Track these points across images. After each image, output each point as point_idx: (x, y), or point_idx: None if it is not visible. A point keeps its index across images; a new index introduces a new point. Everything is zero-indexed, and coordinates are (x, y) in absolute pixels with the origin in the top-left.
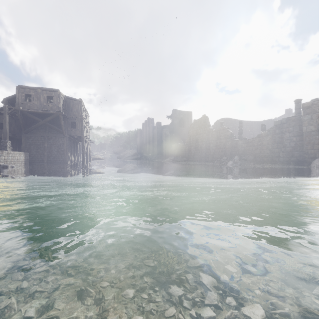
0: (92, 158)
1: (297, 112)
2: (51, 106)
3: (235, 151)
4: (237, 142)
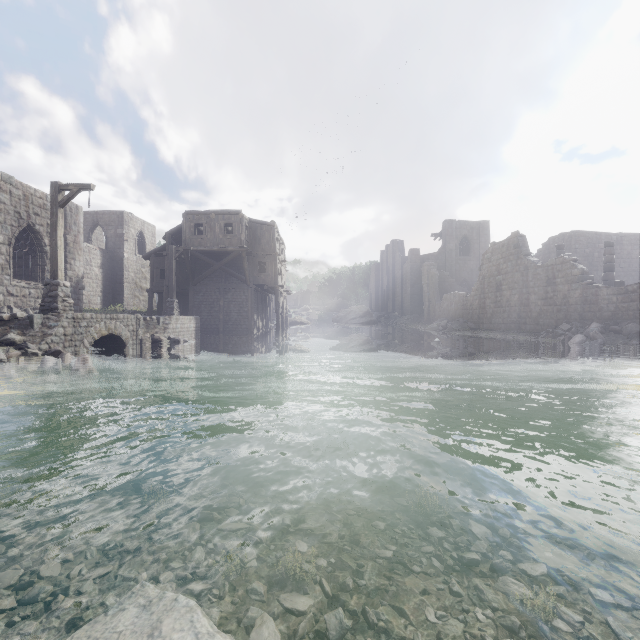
0: (289, 322)
1: None
2: (229, 239)
3: (592, 311)
4: (596, 291)
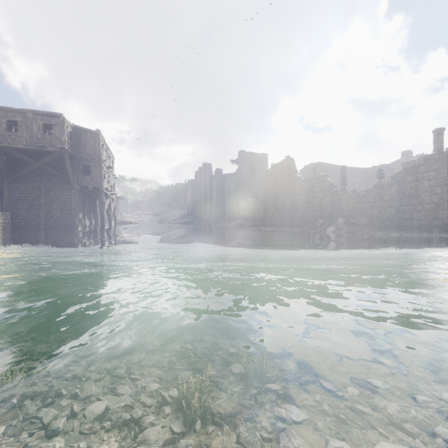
0: (119, 222)
1: (438, 148)
2: (49, 140)
3: (337, 210)
4: (340, 196)
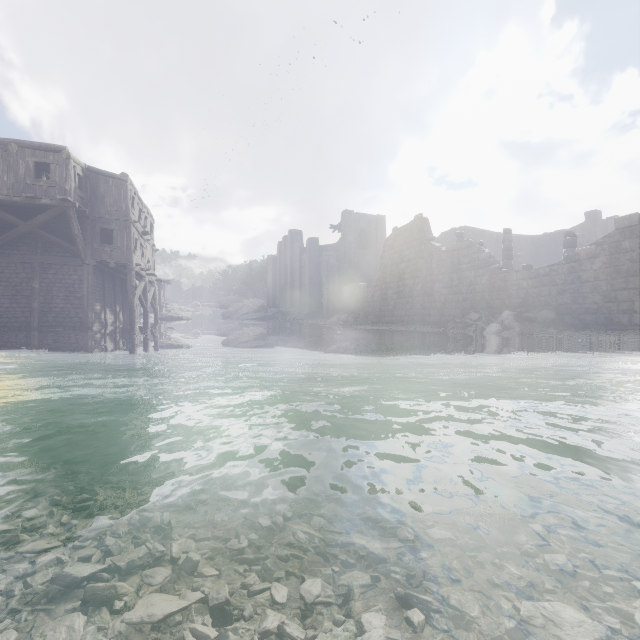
0: (163, 317)
1: None
2: (44, 187)
3: (501, 298)
4: (505, 276)
